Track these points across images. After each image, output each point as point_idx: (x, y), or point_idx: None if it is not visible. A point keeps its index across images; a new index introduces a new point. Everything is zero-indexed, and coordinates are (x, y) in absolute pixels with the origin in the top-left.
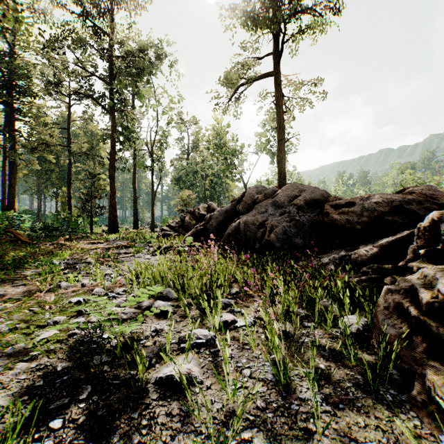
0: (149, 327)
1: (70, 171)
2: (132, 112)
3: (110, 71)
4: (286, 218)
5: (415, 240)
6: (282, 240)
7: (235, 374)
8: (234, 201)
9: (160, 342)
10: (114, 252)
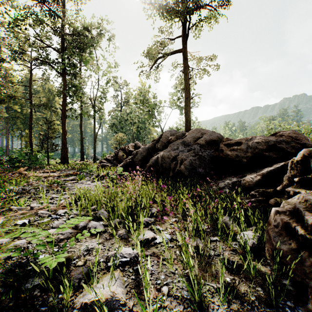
0: (82, 247)
1: (31, 117)
2: (79, 75)
3: (62, 44)
4: (192, 154)
5: (290, 170)
6: (189, 170)
7: (155, 292)
8: (154, 141)
9: (90, 261)
10: (62, 179)
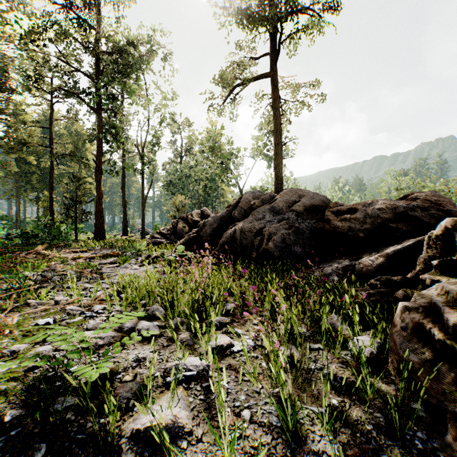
0: (129, 356)
1: (52, 173)
2: (120, 111)
3: (96, 66)
4: (285, 225)
5: (426, 249)
6: (281, 248)
7: (232, 417)
8: (230, 207)
9: (142, 375)
10: (98, 262)
